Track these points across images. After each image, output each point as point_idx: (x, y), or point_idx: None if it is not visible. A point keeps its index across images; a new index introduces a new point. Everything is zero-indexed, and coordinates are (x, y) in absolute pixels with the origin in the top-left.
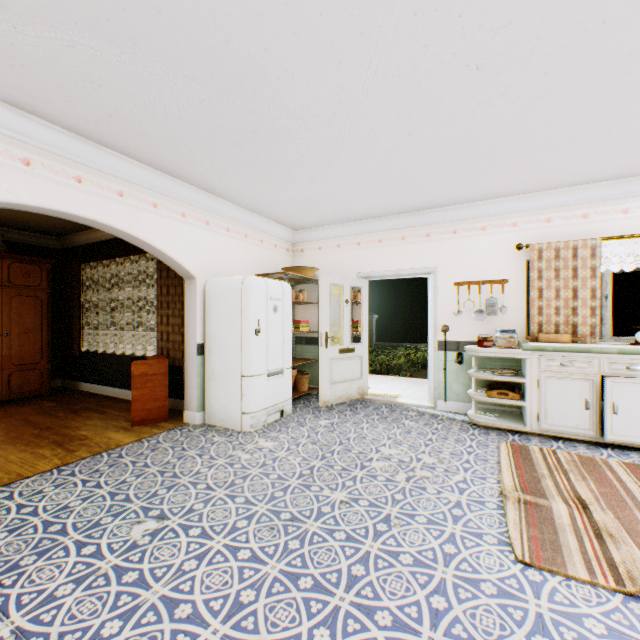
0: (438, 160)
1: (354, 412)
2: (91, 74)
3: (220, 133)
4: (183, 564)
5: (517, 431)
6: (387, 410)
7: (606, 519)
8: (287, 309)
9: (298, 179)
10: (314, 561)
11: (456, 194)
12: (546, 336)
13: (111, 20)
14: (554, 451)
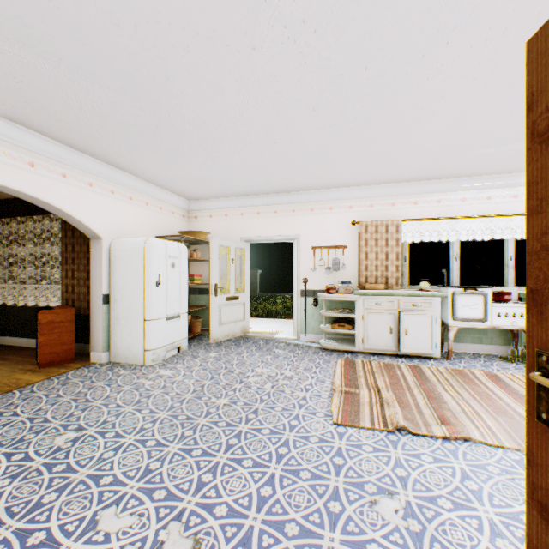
0: (296, 160)
1: (238, 346)
2: (15, 72)
3: (128, 125)
4: (103, 455)
5: (351, 351)
6: (263, 343)
7: (387, 395)
8: (183, 265)
9: (192, 163)
10: (203, 440)
11: (312, 183)
12: (370, 285)
13: (41, 42)
14: (370, 362)
